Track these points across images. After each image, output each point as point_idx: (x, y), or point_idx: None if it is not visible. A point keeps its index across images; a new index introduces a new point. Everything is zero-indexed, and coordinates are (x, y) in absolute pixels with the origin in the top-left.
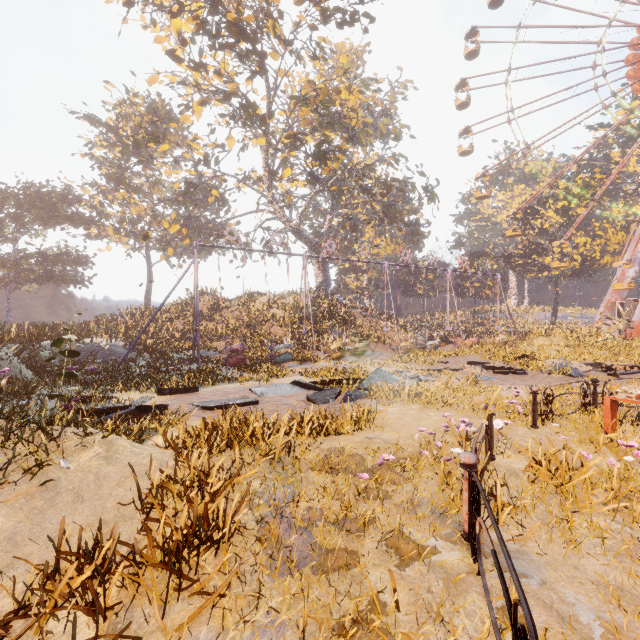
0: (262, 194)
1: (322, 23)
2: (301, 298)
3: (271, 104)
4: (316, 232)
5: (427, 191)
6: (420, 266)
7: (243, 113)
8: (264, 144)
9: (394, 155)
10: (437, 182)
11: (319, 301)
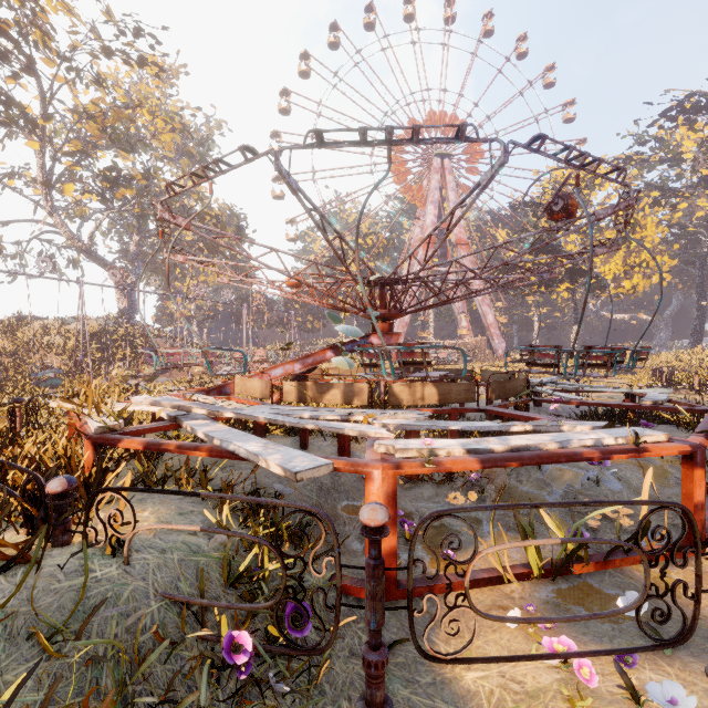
0: (36, 203)
1: (105, 56)
2: (93, 325)
3: (47, 107)
4: (125, 250)
5: (239, 230)
6: (216, 300)
7: (3, 111)
8: (37, 149)
9: (198, 193)
10: (247, 224)
11: (113, 329)
